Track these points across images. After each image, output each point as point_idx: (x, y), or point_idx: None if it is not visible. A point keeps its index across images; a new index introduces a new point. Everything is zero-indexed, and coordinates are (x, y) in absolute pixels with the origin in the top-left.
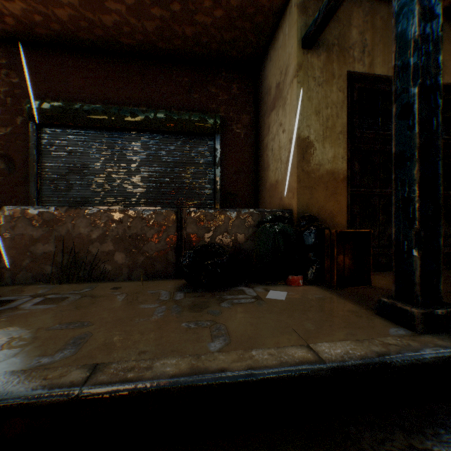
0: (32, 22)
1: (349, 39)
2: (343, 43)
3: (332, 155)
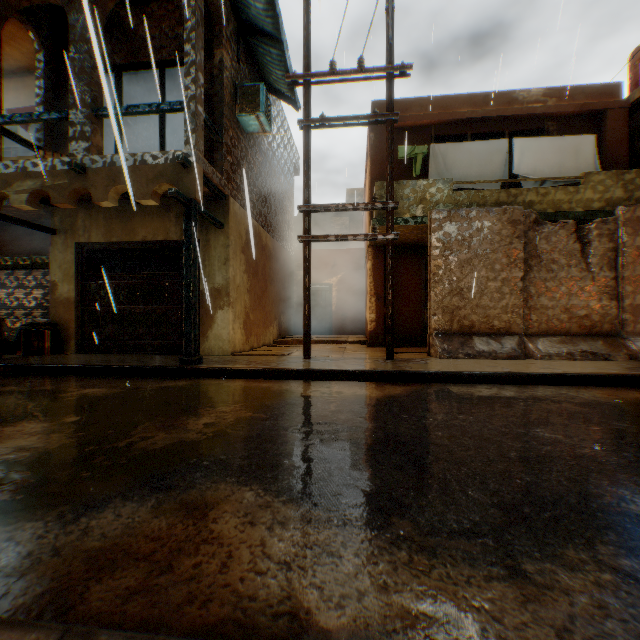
0: None
1: (78, 225)
2: (75, 227)
3: (69, 289)
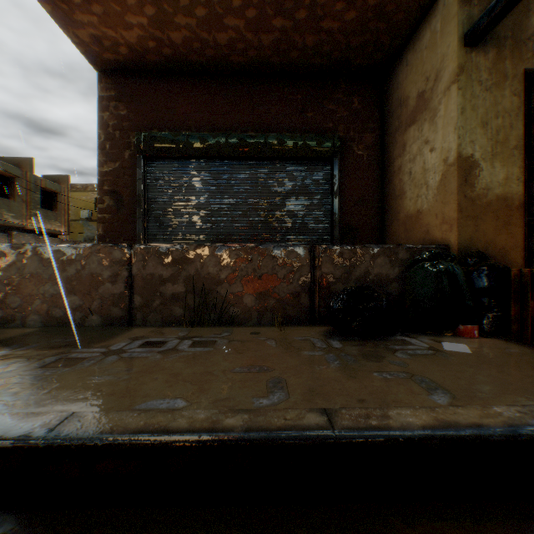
0: (143, 50)
1: (526, 28)
2: (517, 34)
3: (502, 176)
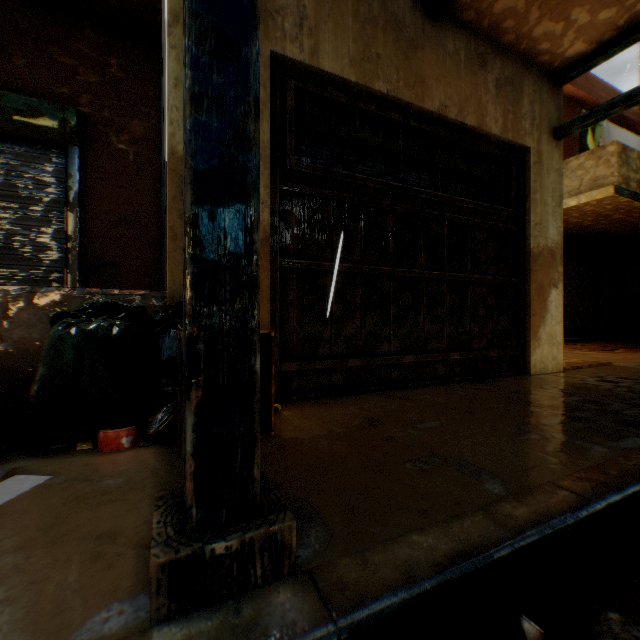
0: None
1: None
2: (265, 0)
3: None
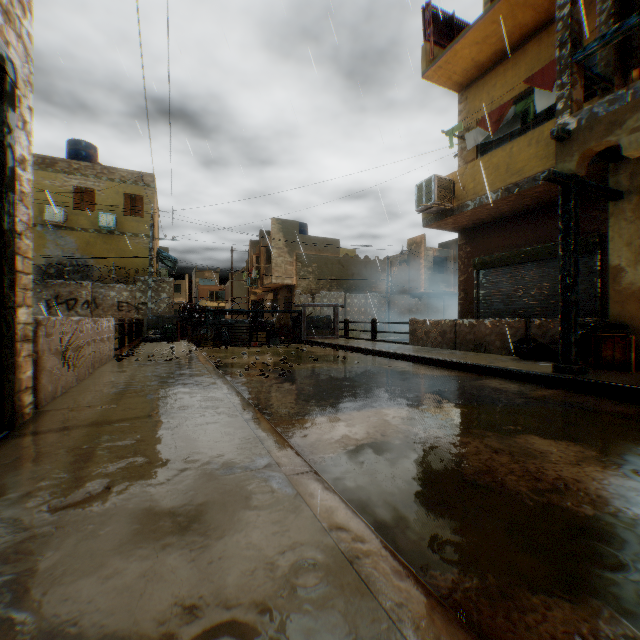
0: (471, 223)
1: None
2: None
3: None
